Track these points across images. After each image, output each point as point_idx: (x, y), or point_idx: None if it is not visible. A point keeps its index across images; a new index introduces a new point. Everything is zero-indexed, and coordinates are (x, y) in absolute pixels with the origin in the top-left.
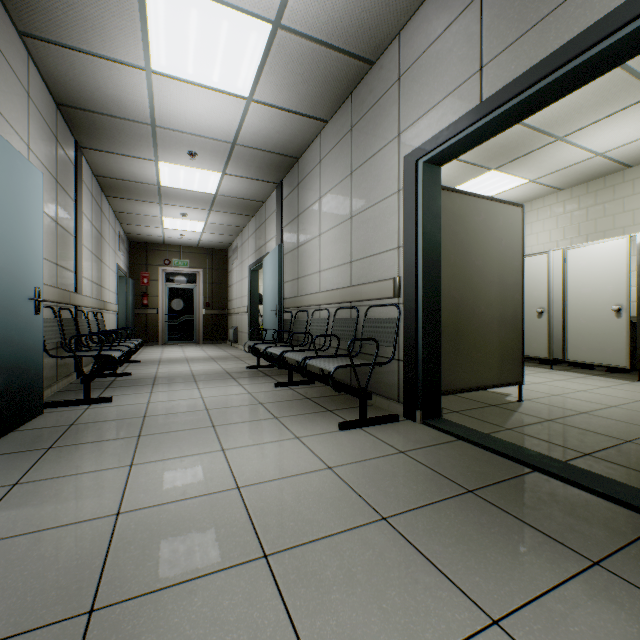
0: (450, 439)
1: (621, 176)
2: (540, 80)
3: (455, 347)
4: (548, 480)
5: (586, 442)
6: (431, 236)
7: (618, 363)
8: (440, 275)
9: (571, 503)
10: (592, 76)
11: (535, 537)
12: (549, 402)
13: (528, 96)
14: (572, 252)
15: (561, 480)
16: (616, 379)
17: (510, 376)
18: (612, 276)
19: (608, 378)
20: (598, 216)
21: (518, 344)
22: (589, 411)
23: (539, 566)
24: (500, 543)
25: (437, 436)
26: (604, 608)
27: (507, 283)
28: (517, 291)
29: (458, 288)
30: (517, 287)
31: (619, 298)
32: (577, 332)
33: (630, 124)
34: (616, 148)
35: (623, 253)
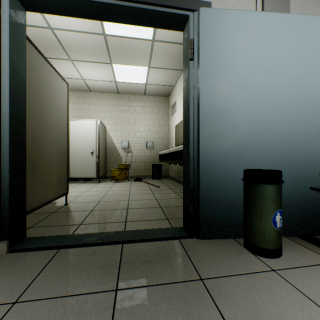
0: (52, 253)
1: (88, 94)
2: (127, 0)
3: (32, 173)
4: (134, 245)
5: (118, 215)
6: (18, 68)
7: (93, 176)
8: (26, 108)
9: (156, 252)
10: (144, 23)
11: (177, 289)
12: (81, 200)
13: (118, 5)
14: (73, 122)
15: (138, 242)
16: (91, 183)
17: (63, 190)
18: (90, 137)
19: (88, 183)
20: (79, 109)
21: (66, 169)
22: (101, 200)
23: (204, 309)
24: (179, 316)
25: (38, 257)
26: (235, 303)
27: (62, 129)
28: (66, 136)
29: (34, 125)
30: (66, 133)
31: (93, 147)
32: (75, 163)
33: (98, 71)
34: (90, 80)
35: (94, 127)
